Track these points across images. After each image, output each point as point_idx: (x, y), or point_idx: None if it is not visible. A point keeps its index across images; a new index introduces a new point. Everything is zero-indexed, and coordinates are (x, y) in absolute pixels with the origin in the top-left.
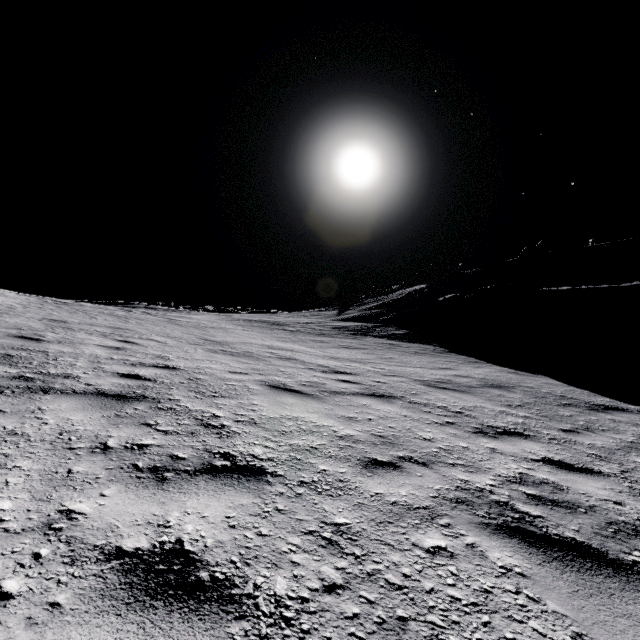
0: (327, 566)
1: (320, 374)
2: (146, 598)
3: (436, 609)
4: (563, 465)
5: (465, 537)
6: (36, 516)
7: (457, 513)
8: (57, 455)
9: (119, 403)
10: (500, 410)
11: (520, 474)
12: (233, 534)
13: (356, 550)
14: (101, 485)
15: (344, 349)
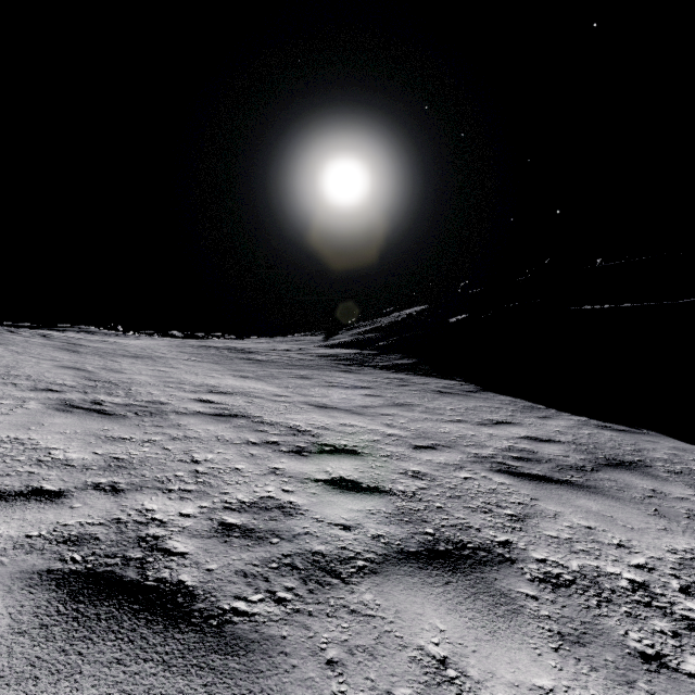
0: None
1: (287, 462)
2: None
3: None
4: None
5: None
6: None
7: None
8: None
9: None
10: None
11: None
12: None
13: None
14: None
15: (335, 389)
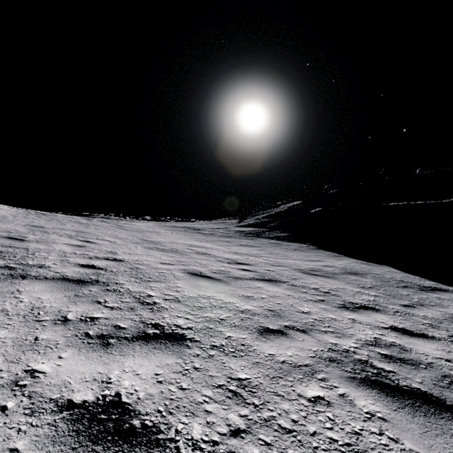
0: (233, 414)
1: (226, 265)
2: (89, 443)
3: (319, 449)
4: (406, 331)
5: (338, 389)
6: (6, 375)
7: (330, 369)
8: (28, 326)
9: (78, 286)
10: (357, 291)
11: (375, 338)
12: (160, 388)
13: (255, 400)
14: (60, 349)
15: (243, 247)
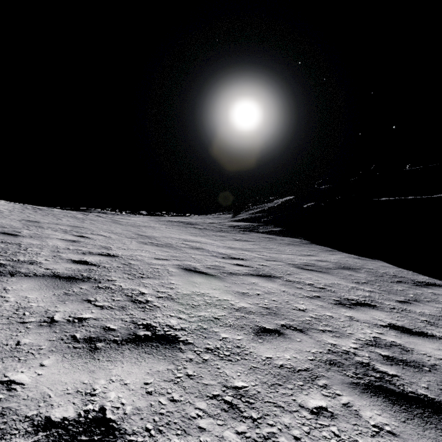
0: (229, 431)
1: (220, 260)
2: None
3: None
4: (404, 330)
5: (341, 397)
6: None
7: (331, 374)
8: (10, 329)
9: (68, 283)
10: (352, 286)
11: (374, 338)
12: (149, 400)
13: (253, 413)
14: (42, 355)
15: (237, 241)
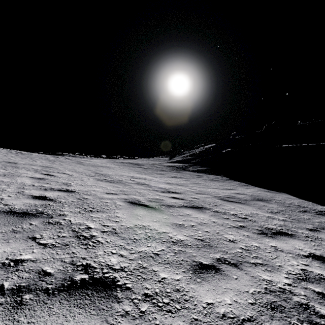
0: None
1: (160, 193)
2: None
3: None
4: None
5: None
6: None
7: (277, 324)
8: None
9: (20, 219)
10: (268, 216)
11: (302, 270)
12: None
13: None
14: None
15: (173, 178)
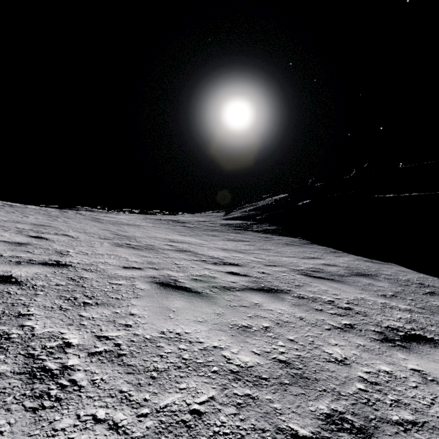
0: None
1: (211, 266)
2: None
3: None
4: None
5: None
6: None
7: None
8: None
9: None
10: (381, 302)
11: None
12: None
13: None
14: None
15: (230, 241)
